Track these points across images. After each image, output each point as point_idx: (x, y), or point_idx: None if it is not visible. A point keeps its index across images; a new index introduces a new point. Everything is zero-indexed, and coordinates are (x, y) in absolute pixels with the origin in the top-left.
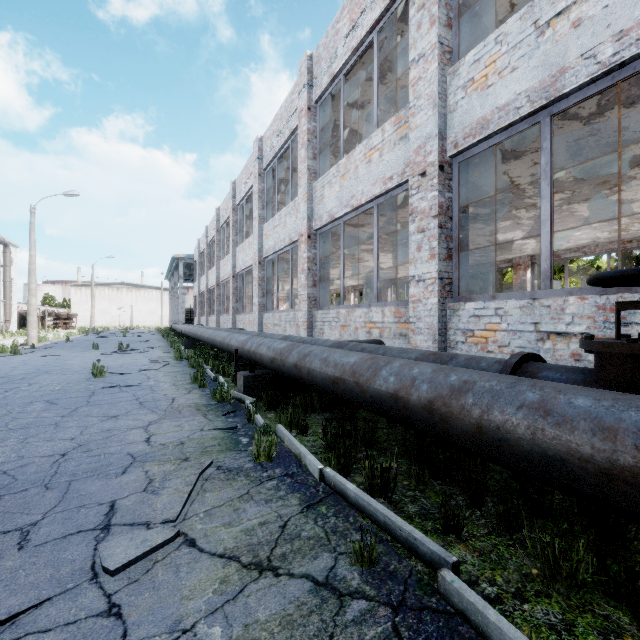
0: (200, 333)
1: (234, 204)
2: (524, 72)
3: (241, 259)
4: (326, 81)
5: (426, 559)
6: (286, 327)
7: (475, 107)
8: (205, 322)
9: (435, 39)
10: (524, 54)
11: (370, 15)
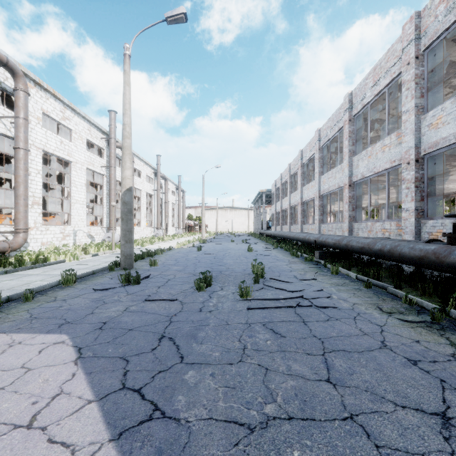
0: (286, 234)
1: (301, 163)
2: (452, 125)
3: (306, 194)
4: (360, 107)
5: (386, 289)
6: (336, 232)
7: (433, 136)
8: (280, 229)
9: (413, 105)
10: (452, 118)
11: (384, 81)
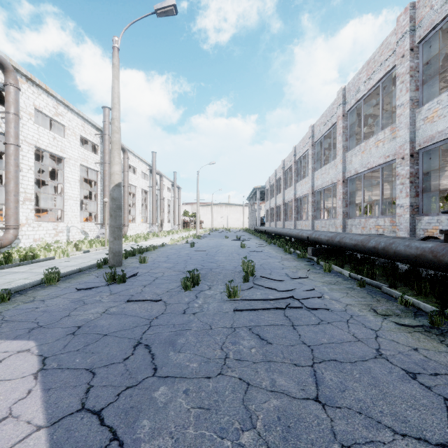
0: (280, 231)
1: (295, 159)
2: None
3: (299, 190)
4: (353, 102)
5: (380, 288)
6: (329, 228)
7: (428, 130)
8: (274, 225)
9: (408, 98)
10: None
11: (377, 75)
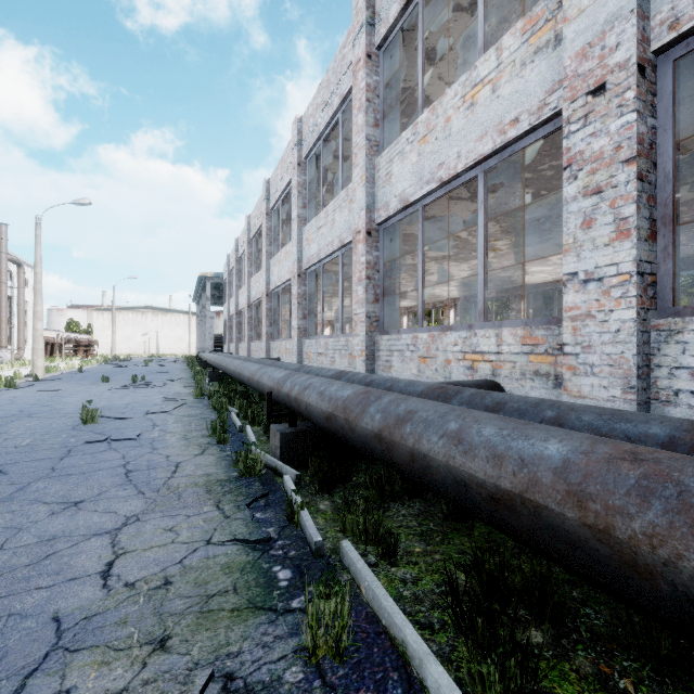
0: (225, 364)
1: (268, 207)
2: None
3: (276, 273)
4: (395, 11)
5: None
6: (335, 357)
7: None
8: (235, 350)
9: None
10: None
11: None
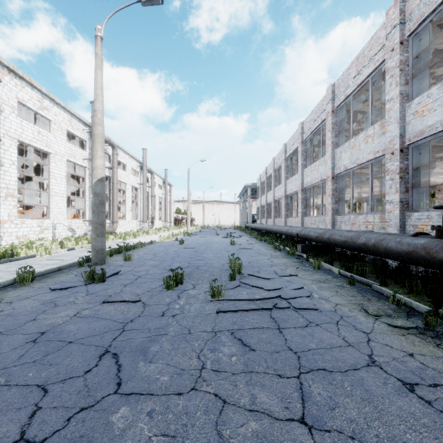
0: (270, 228)
1: (285, 156)
2: (439, 112)
3: (290, 187)
4: (342, 98)
5: (371, 286)
6: (319, 225)
7: (418, 124)
8: (265, 222)
9: (398, 93)
10: (439, 104)
11: (367, 70)
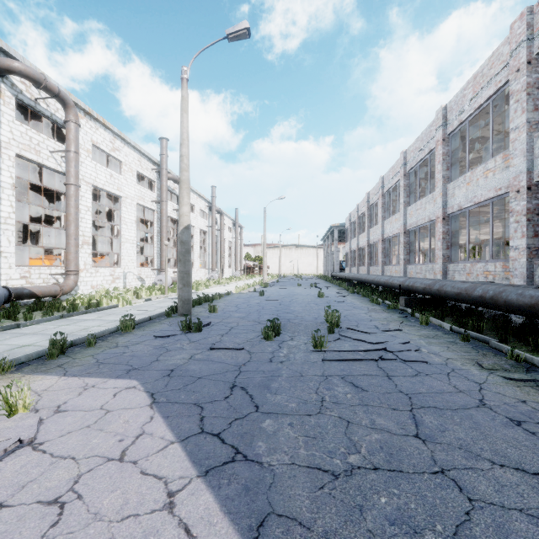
0: (364, 278)
1: (382, 192)
2: None
3: (388, 229)
4: (456, 124)
5: (488, 343)
6: (426, 274)
7: None
8: (356, 271)
9: (524, 121)
10: None
11: (486, 92)
